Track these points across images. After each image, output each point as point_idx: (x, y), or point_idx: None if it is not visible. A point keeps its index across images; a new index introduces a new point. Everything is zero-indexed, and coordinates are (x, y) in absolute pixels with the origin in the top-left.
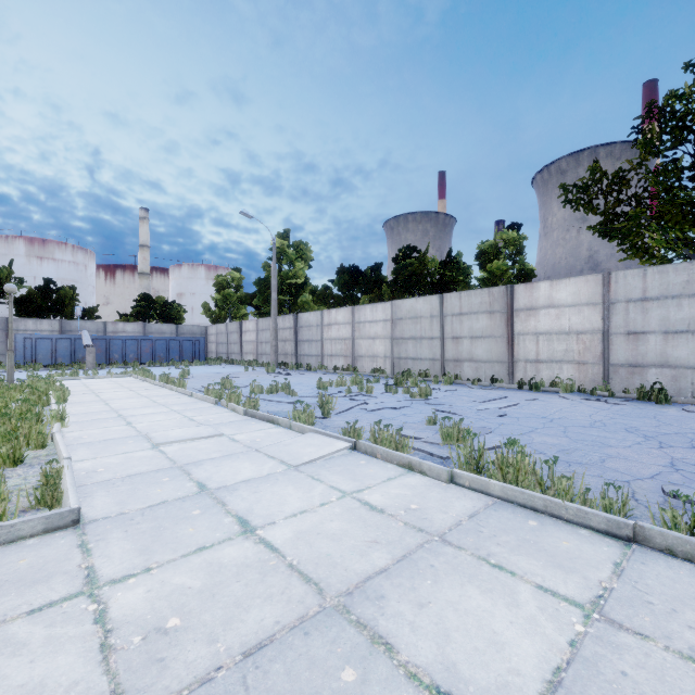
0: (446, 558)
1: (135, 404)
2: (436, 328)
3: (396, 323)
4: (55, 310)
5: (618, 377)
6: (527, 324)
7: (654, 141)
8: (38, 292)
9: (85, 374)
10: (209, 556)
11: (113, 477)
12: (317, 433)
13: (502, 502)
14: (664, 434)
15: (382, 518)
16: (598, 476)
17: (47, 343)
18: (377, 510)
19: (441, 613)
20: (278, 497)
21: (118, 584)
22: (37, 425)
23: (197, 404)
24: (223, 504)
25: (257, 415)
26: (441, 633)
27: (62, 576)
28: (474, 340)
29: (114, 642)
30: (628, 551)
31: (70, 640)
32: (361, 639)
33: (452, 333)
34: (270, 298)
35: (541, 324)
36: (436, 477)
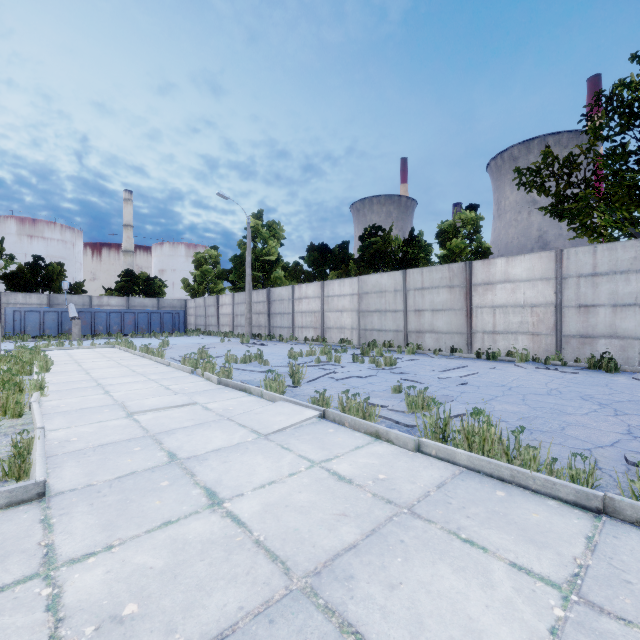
0: (416, 533)
1: (114, 373)
2: (399, 302)
3: (363, 296)
4: (44, 284)
5: (570, 347)
6: (484, 297)
7: (603, 127)
8: (28, 268)
9: (70, 344)
10: (173, 532)
11: (85, 446)
12: (287, 402)
13: (468, 471)
14: (617, 402)
15: (351, 489)
16: (560, 444)
17: (35, 316)
18: (345, 481)
19: (413, 595)
20: (247, 467)
21: (77, 564)
22: (15, 394)
23: (173, 373)
24: (192, 474)
25: (231, 384)
26: (414, 620)
27: (19, 555)
28: (435, 313)
29: (64, 633)
30: (598, 523)
31: (16, 631)
32: (329, 627)
33: (414, 307)
34: (245, 273)
35: (497, 297)
36: (402, 445)
